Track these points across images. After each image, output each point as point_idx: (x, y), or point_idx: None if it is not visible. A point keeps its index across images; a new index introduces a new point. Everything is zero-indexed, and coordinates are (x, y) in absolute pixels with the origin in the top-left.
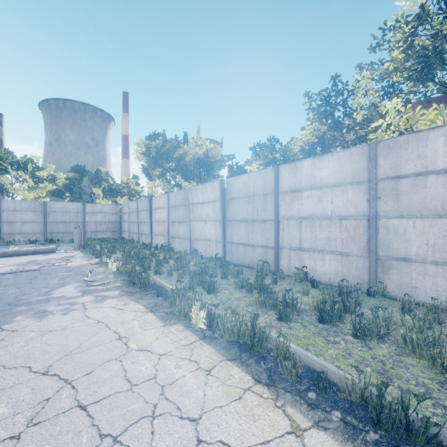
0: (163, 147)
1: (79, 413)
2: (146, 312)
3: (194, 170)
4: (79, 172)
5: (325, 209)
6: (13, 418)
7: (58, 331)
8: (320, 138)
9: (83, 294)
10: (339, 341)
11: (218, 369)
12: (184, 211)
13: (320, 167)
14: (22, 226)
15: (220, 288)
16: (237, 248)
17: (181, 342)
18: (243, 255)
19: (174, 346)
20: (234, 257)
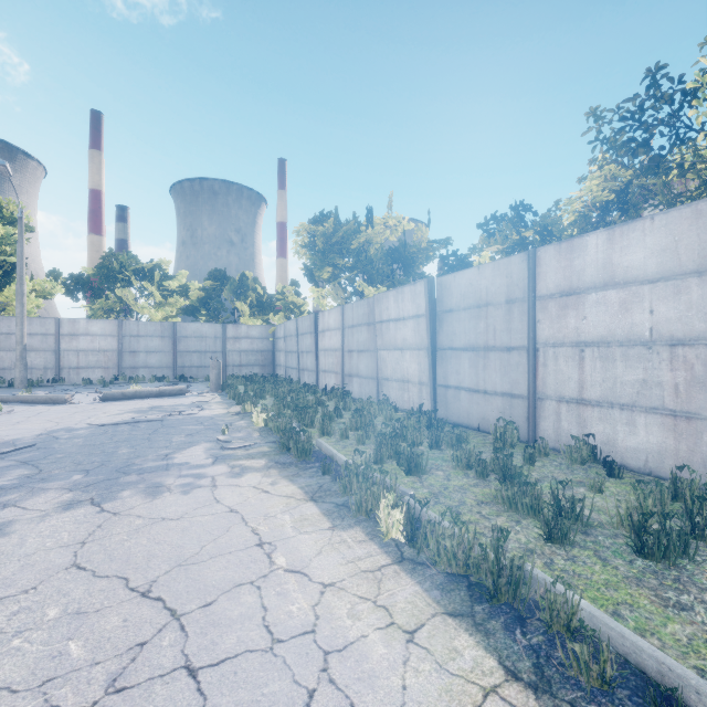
0: (334, 234)
1: (186, 682)
2: (304, 500)
3: (383, 268)
4: (218, 279)
5: (635, 325)
6: (90, 670)
7: (173, 520)
8: (619, 193)
9: (214, 461)
10: (691, 604)
11: (428, 633)
12: (367, 334)
13: (624, 245)
14: (146, 357)
15: (428, 466)
16: (457, 396)
17: (360, 564)
18: (467, 408)
19: (347, 571)
20: (451, 411)
